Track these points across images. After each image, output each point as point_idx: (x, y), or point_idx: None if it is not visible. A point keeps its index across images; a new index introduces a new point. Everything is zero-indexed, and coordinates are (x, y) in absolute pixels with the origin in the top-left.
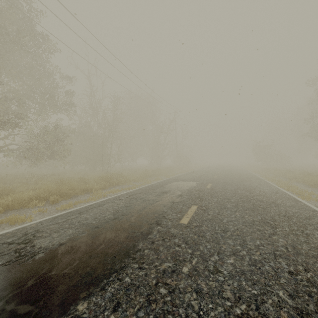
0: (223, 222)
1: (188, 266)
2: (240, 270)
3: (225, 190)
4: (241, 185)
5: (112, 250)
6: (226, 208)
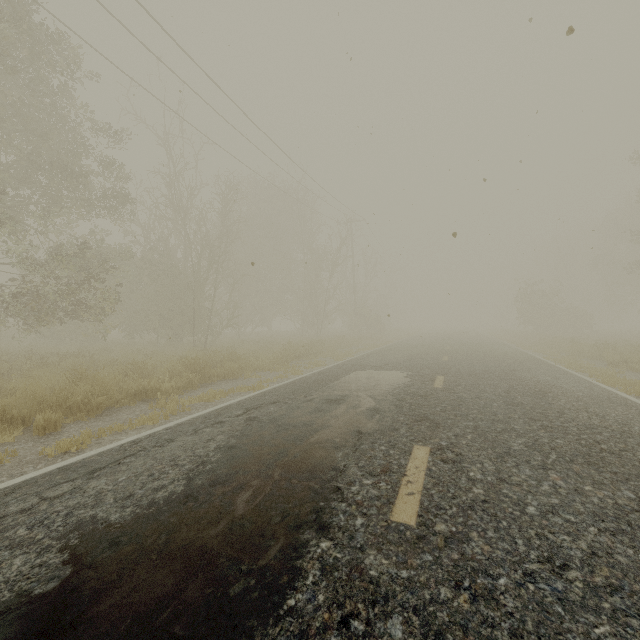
0: (531, 515)
1: None
2: None
3: (483, 394)
4: (514, 380)
5: None
6: (513, 455)
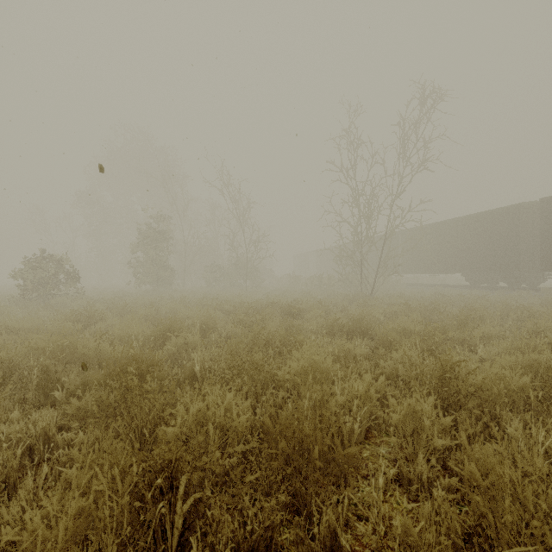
0: None
1: None
2: None
3: None
4: None
5: None
6: None
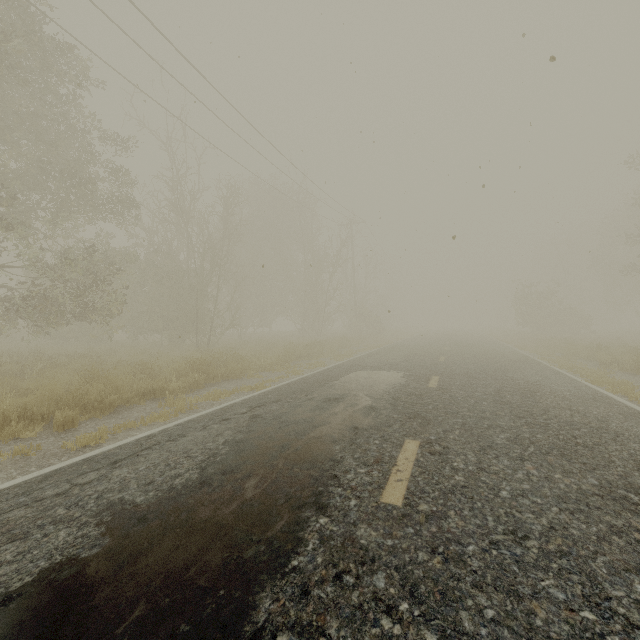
0: (503, 498)
1: None
2: None
3: (474, 394)
4: (506, 380)
5: (166, 633)
6: (495, 448)
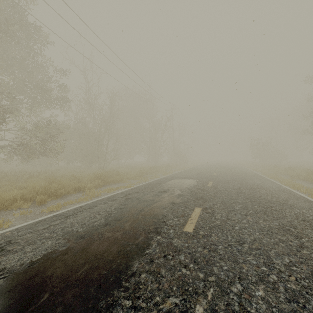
0: (236, 229)
1: (203, 303)
2: (278, 311)
3: (228, 189)
4: (243, 183)
5: (98, 273)
6: (235, 211)
